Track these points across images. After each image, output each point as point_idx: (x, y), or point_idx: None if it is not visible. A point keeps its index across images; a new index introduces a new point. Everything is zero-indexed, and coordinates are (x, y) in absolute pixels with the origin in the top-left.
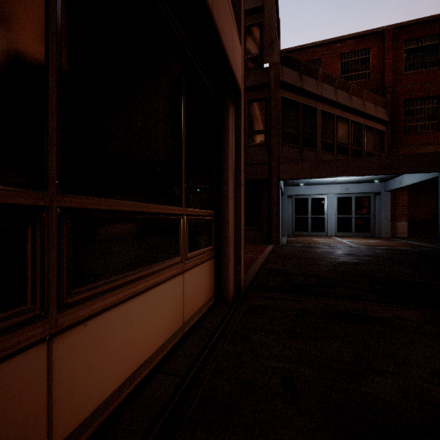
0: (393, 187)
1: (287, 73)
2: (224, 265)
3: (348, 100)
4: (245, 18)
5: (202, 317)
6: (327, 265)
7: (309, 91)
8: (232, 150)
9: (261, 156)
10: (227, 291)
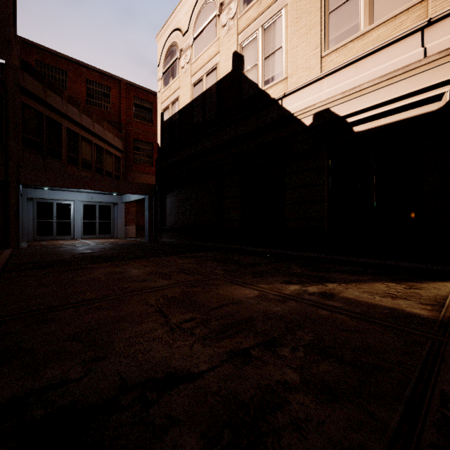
0: (126, 200)
1: (29, 81)
2: None
3: (91, 125)
4: None
5: None
6: (68, 255)
7: (54, 106)
8: None
9: None
10: None
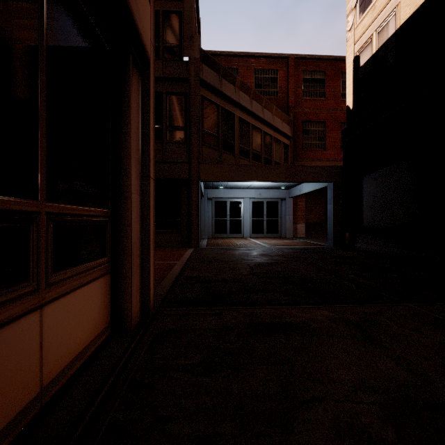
0: (295, 194)
1: (207, 72)
2: (124, 282)
3: (261, 111)
4: (163, 1)
5: (85, 364)
6: (245, 268)
7: (227, 95)
8: (137, 132)
9: (181, 154)
10: (128, 317)
